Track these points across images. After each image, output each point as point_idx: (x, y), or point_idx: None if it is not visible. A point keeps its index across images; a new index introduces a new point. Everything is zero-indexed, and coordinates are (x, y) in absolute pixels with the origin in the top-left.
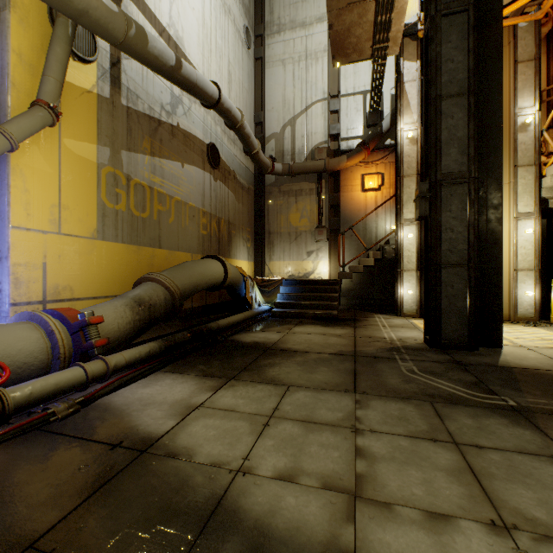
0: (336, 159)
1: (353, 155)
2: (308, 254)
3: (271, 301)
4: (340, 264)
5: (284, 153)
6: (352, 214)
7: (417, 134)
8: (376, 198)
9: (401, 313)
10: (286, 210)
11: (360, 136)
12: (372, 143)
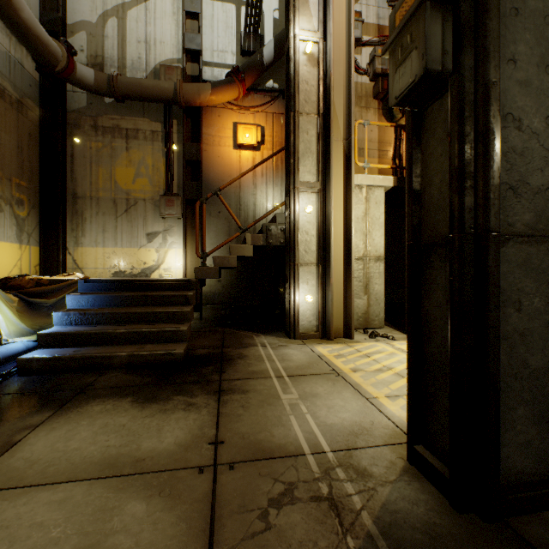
0: (194, 84)
1: (222, 85)
2: (150, 237)
3: (51, 326)
4: (198, 253)
5: (105, 61)
6: (221, 180)
7: (319, 50)
8: (254, 160)
9: (296, 333)
10: (109, 160)
11: (232, 65)
12: (250, 75)
